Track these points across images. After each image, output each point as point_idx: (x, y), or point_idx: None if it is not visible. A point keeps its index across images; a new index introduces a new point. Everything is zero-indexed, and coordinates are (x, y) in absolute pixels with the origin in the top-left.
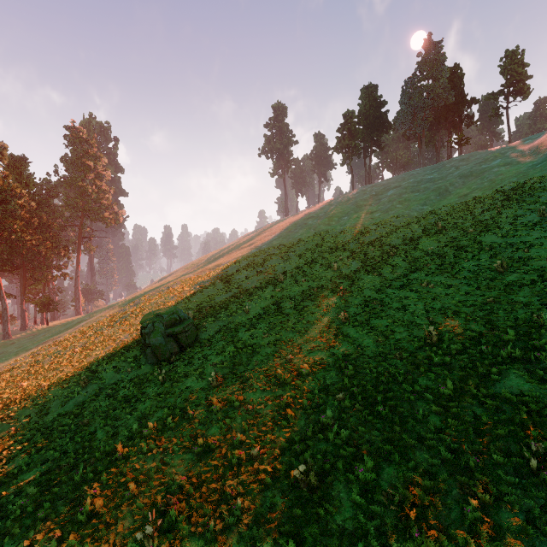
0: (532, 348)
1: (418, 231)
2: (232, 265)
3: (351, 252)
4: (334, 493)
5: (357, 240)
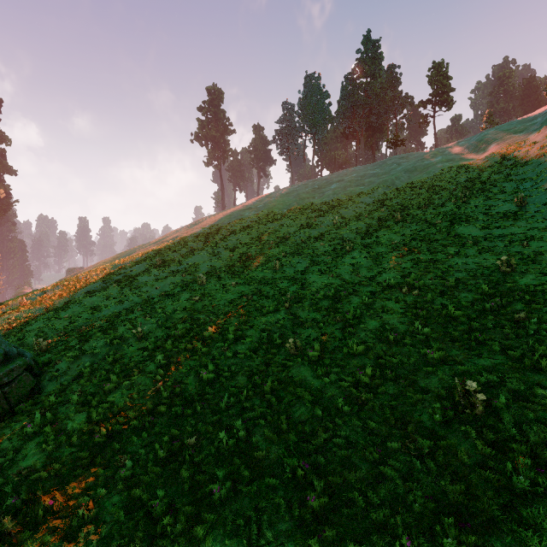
0: None
1: (372, 223)
2: (140, 262)
3: (296, 247)
4: None
5: (303, 233)
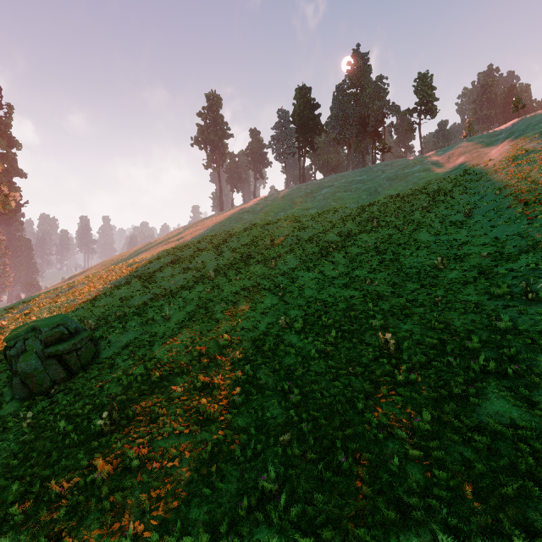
0: (502, 357)
1: (354, 228)
2: (154, 261)
3: (289, 248)
4: None
5: (295, 236)
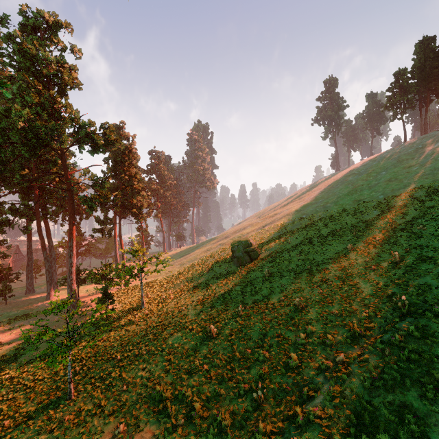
0: None
1: None
2: (284, 214)
3: (377, 203)
4: (311, 310)
5: (385, 193)
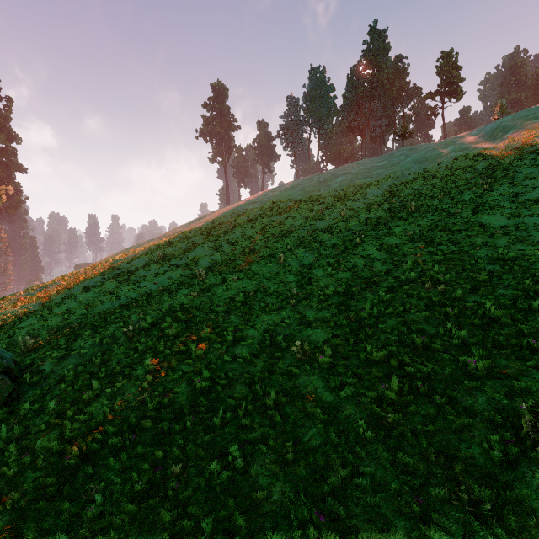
0: None
1: (383, 215)
2: (141, 257)
3: (302, 240)
4: None
5: (308, 226)
